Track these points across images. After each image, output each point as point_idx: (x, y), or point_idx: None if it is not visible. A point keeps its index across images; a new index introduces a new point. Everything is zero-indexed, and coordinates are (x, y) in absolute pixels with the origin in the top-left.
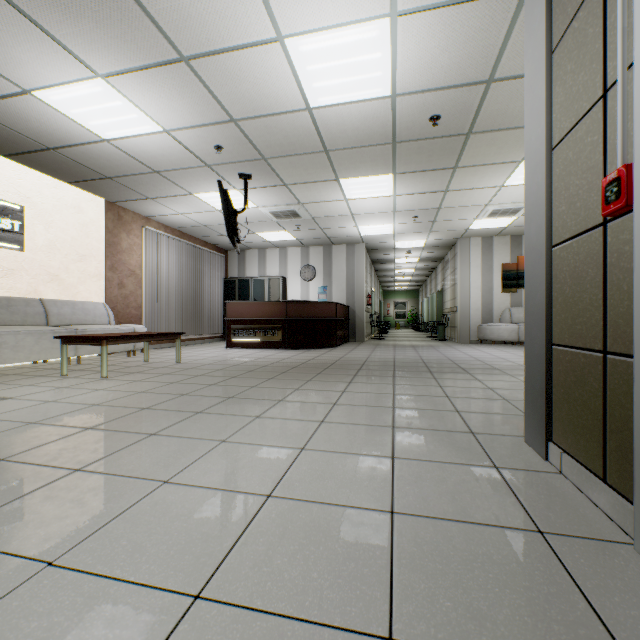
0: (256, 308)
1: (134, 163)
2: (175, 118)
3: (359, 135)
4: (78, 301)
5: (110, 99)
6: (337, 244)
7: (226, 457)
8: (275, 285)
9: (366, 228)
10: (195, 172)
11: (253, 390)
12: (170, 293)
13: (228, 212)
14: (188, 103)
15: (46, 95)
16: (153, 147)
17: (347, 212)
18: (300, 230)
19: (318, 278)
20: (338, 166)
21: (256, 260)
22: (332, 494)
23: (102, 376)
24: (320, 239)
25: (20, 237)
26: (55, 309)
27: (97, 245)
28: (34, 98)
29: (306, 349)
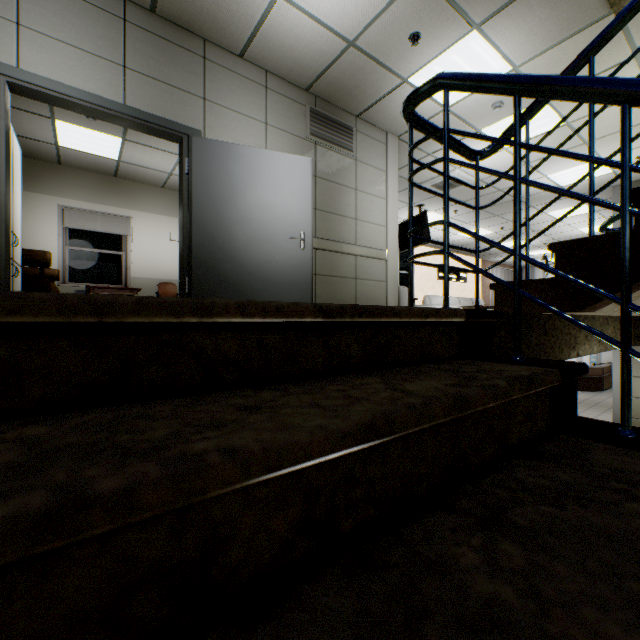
0: None
1: None
2: None
3: None
4: None
5: None
6: None
7: None
8: None
9: None
10: None
11: None
12: None
13: None
14: None
15: None
16: None
17: None
18: None
19: None
20: None
21: None
22: None
23: None
24: None
25: None
26: None
27: None
28: None
29: (581, 391)
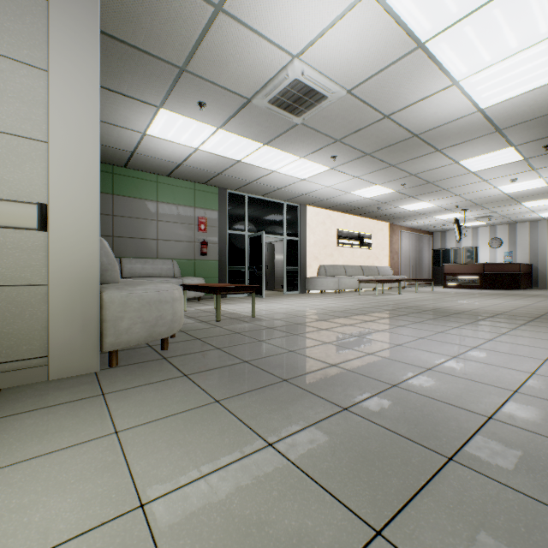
0: (462, 267)
1: (414, 213)
2: (443, 203)
3: (531, 193)
4: (383, 266)
5: (423, 204)
6: (520, 222)
7: (488, 301)
8: (469, 252)
9: (545, 214)
10: (439, 212)
11: (481, 296)
12: (409, 260)
13: (458, 229)
14: (451, 200)
15: (402, 207)
16: (427, 209)
17: (527, 211)
18: (490, 220)
19: (503, 246)
20: (520, 200)
21: (453, 237)
22: (516, 303)
23: (415, 292)
24: (505, 222)
25: (371, 245)
26: (379, 270)
27: (386, 243)
28: (398, 207)
29: (496, 290)
